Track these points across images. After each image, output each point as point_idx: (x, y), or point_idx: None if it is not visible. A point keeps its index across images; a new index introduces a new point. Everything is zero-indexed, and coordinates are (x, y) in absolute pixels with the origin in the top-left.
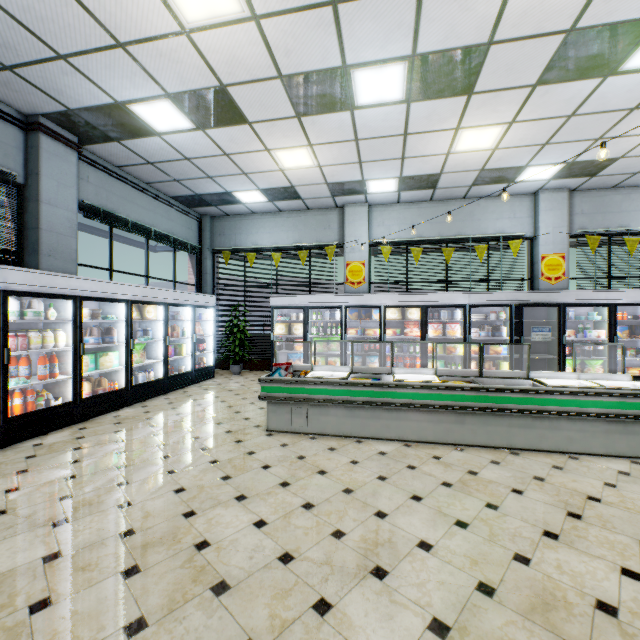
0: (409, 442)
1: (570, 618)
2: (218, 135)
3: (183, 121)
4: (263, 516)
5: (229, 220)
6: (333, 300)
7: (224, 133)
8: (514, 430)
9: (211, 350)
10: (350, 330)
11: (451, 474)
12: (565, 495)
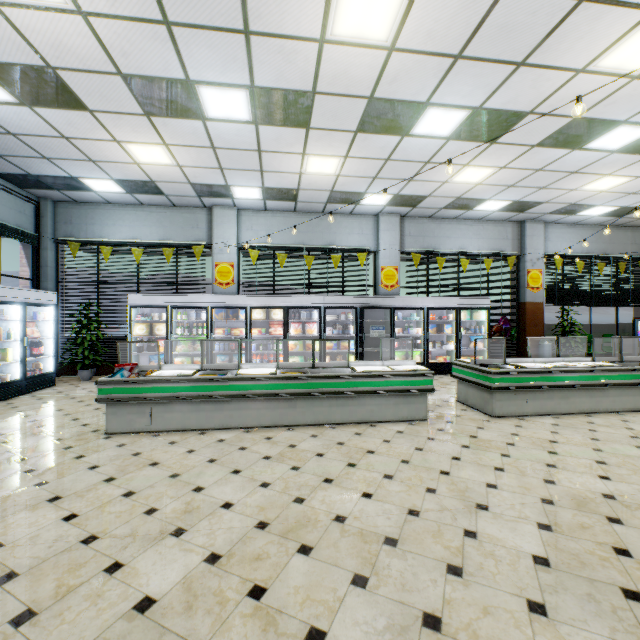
0: (250, 428)
1: (313, 530)
2: (51, 115)
3: (0, 92)
4: (76, 510)
5: (78, 207)
6: (199, 300)
7: (59, 115)
8: (334, 409)
9: (51, 354)
10: (217, 330)
11: (275, 449)
12: (353, 452)
